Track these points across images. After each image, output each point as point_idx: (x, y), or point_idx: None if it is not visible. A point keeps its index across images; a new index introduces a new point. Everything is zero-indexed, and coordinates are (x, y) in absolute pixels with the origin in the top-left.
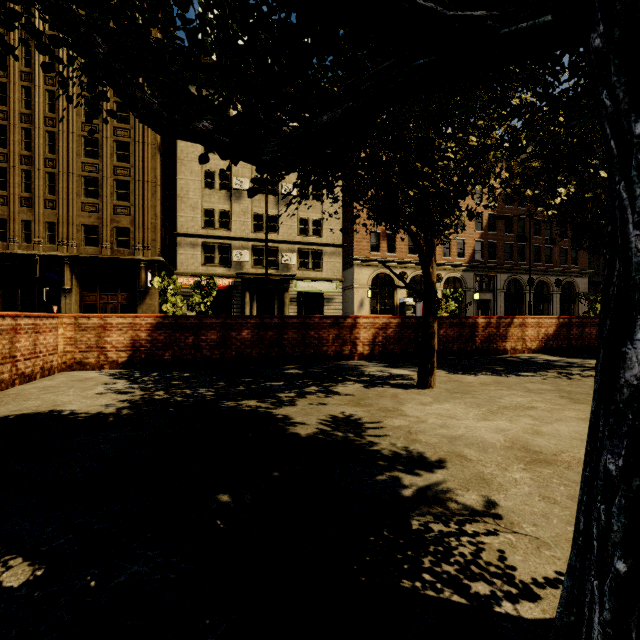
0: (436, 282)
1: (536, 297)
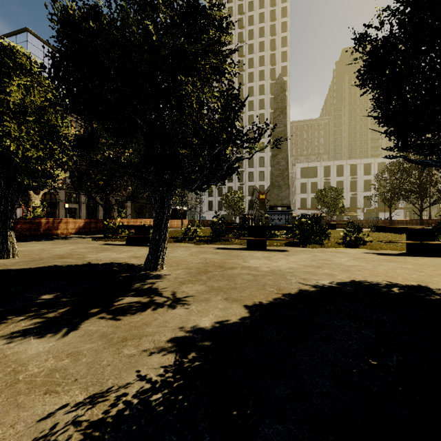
0: (35, 194)
1: None
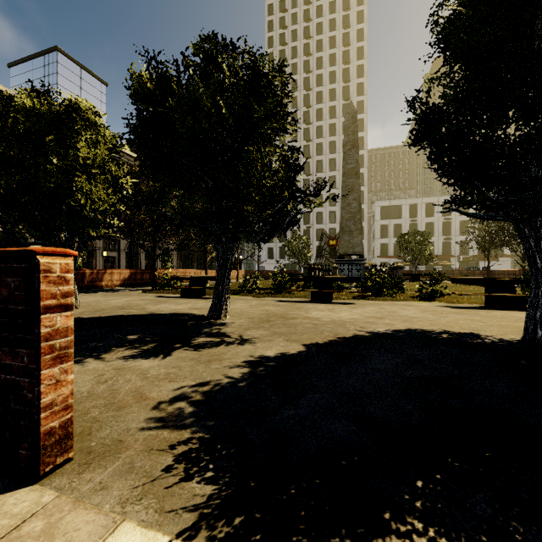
0: None
1: (147, 256)
